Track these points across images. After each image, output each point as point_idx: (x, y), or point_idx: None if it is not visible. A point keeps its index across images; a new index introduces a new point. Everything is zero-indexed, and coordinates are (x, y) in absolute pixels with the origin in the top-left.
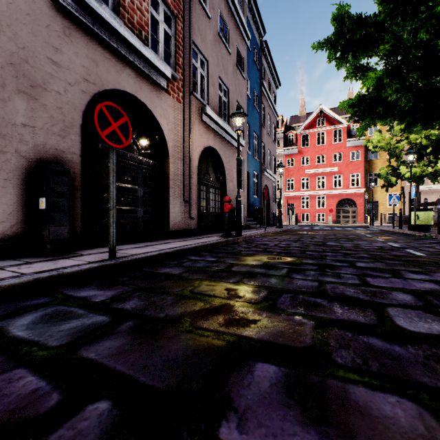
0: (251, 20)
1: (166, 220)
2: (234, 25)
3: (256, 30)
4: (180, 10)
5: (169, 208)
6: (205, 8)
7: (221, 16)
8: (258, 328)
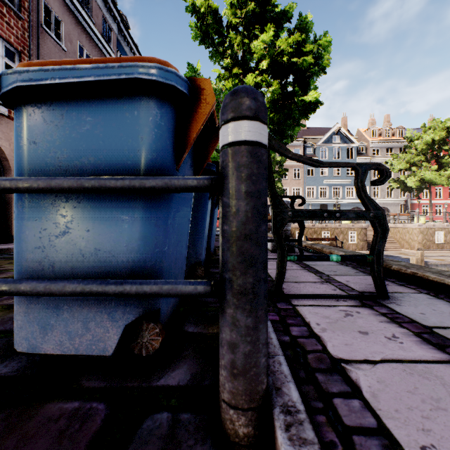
0: (126, 46)
1: (8, 227)
2: (100, 54)
3: (132, 55)
4: (26, 46)
5: (12, 217)
6: (59, 43)
7: (82, 47)
8: (3, 268)
